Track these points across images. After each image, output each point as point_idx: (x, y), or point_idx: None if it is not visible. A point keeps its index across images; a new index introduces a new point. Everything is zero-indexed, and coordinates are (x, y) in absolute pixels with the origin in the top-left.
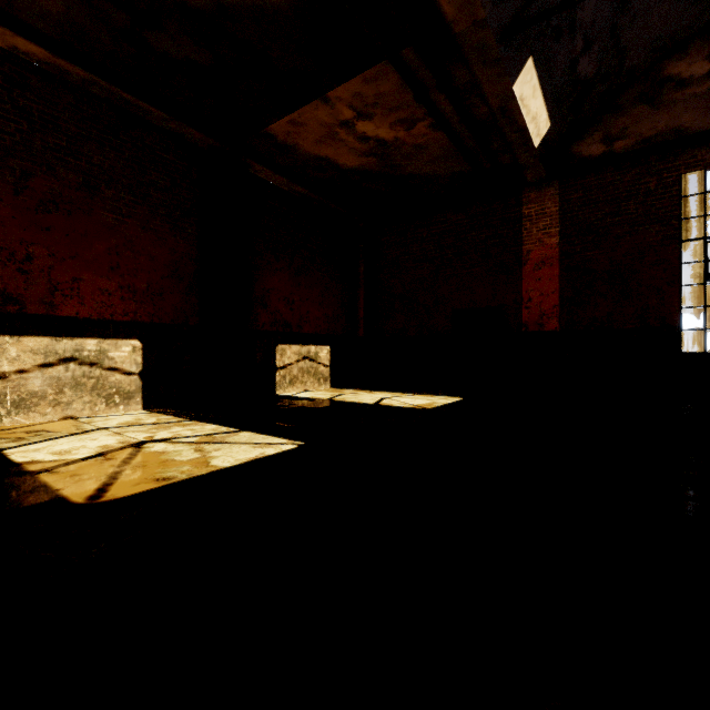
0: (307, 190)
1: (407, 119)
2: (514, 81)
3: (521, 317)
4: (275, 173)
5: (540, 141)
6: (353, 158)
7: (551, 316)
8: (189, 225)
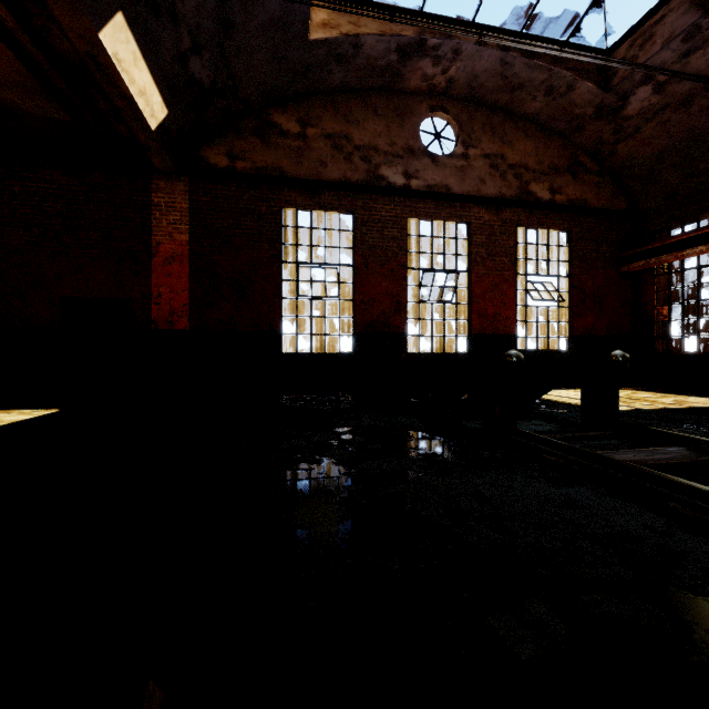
0: None
1: None
2: (99, 27)
3: (151, 313)
4: None
5: (158, 125)
6: None
7: (182, 315)
8: None
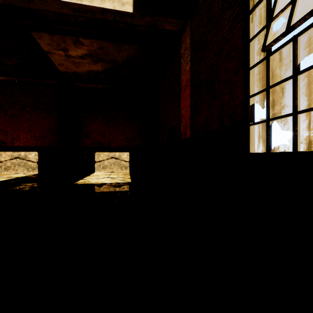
0: (105, 85)
1: (74, 41)
2: None
3: (180, 129)
4: (86, 84)
5: (133, 5)
6: (95, 66)
7: (188, 126)
8: (54, 113)
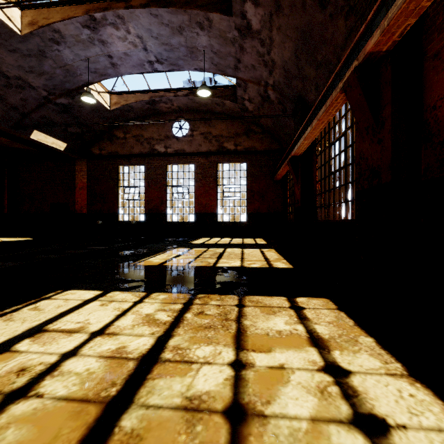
0: None
1: None
2: (30, 136)
3: (75, 208)
4: None
5: (65, 148)
6: None
7: (84, 208)
8: None
